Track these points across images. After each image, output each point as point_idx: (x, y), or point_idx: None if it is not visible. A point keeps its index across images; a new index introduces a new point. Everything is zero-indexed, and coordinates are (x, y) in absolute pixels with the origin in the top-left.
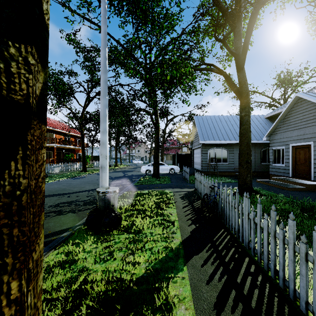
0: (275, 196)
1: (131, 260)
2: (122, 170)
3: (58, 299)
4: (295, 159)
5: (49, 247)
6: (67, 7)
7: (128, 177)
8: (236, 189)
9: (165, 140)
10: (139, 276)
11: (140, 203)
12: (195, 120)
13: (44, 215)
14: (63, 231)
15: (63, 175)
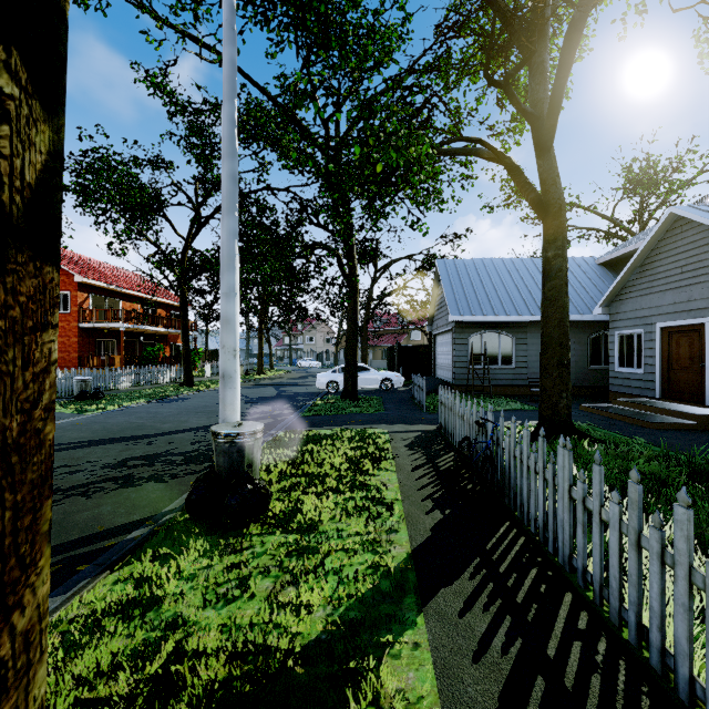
0: (626, 443)
1: (290, 599)
2: (273, 381)
3: (109, 702)
4: (667, 358)
5: (97, 566)
6: (146, 9)
7: (287, 399)
8: (533, 426)
9: (371, 316)
10: (310, 640)
11: (314, 459)
12: (439, 269)
13: (91, 487)
14: (134, 526)
15: (141, 393)
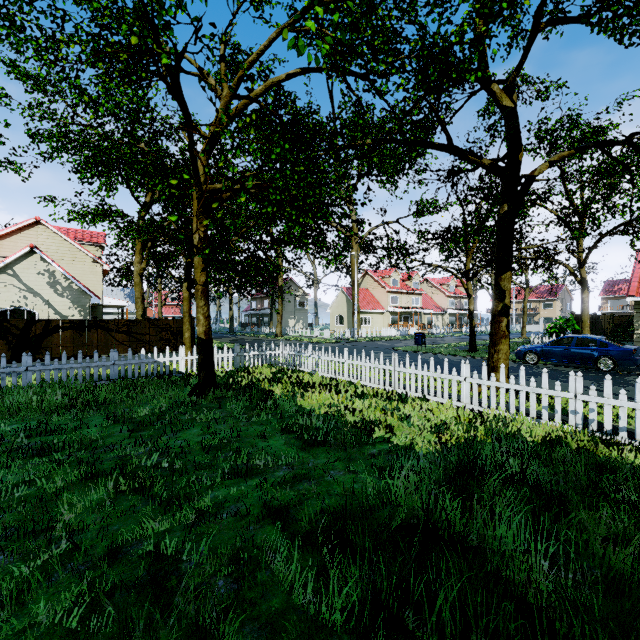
0: None
1: None
2: None
3: None
4: None
5: None
6: None
7: None
8: None
9: None
10: None
11: None
12: None
13: None
14: None
15: None
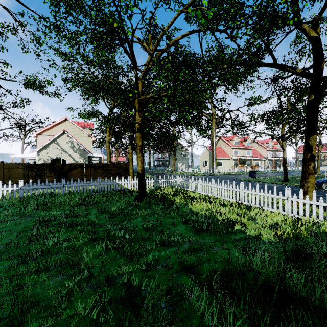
0: None
1: None
2: None
3: None
4: None
5: None
6: None
7: None
8: None
9: None
10: None
11: None
12: None
13: None
14: None
15: None
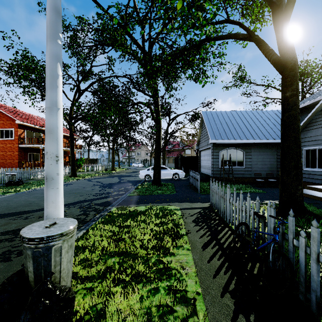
0: None
1: None
2: (118, 174)
3: None
4: None
5: None
6: None
7: (123, 185)
8: None
9: (167, 141)
10: None
11: (129, 236)
12: (203, 116)
13: None
14: None
15: None
